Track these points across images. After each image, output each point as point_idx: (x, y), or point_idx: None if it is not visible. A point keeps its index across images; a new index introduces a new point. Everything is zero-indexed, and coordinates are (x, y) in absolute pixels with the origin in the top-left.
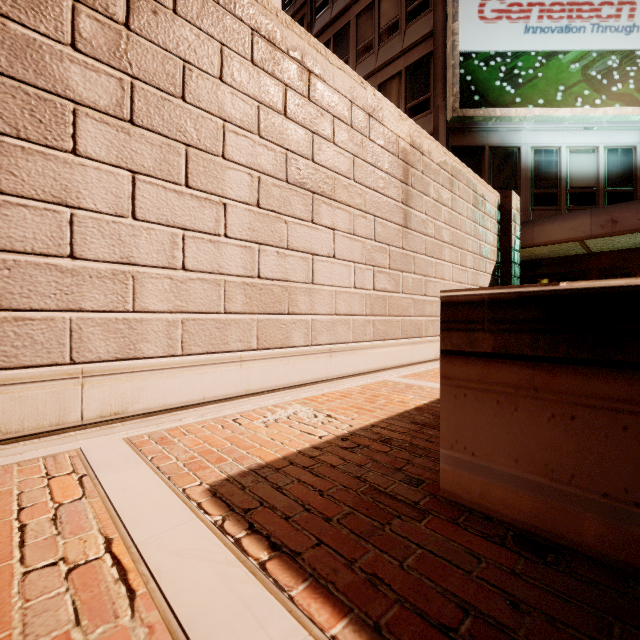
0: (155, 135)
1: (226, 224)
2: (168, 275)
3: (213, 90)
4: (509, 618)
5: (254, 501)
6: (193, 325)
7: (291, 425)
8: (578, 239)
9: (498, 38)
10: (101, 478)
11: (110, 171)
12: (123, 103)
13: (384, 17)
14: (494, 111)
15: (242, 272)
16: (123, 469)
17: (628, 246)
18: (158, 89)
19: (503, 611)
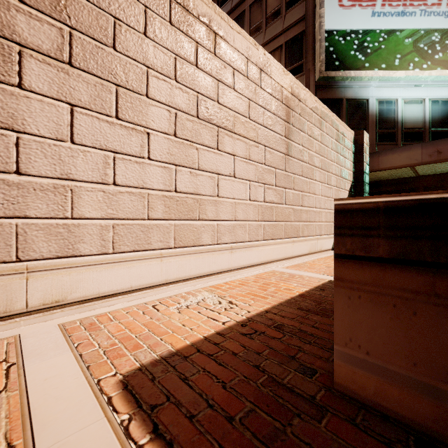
0: (90, 76)
1: (149, 149)
2: (101, 189)
3: (139, 43)
4: None
5: (161, 395)
6: (122, 229)
7: (200, 311)
8: (412, 165)
9: (352, 20)
10: (27, 367)
11: (51, 103)
12: (63, 48)
13: (270, 6)
14: (350, 73)
15: (162, 187)
16: (49, 357)
17: (446, 171)
18: (93, 39)
19: None
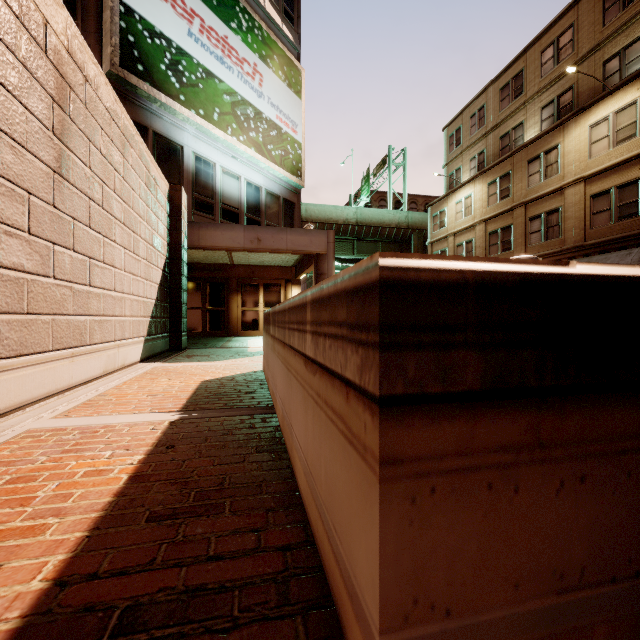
0: None
1: None
2: None
3: None
4: None
5: None
6: None
7: None
8: (235, 249)
9: (164, 19)
10: None
11: None
12: None
13: None
14: (160, 94)
15: None
16: None
17: (256, 263)
18: None
19: None
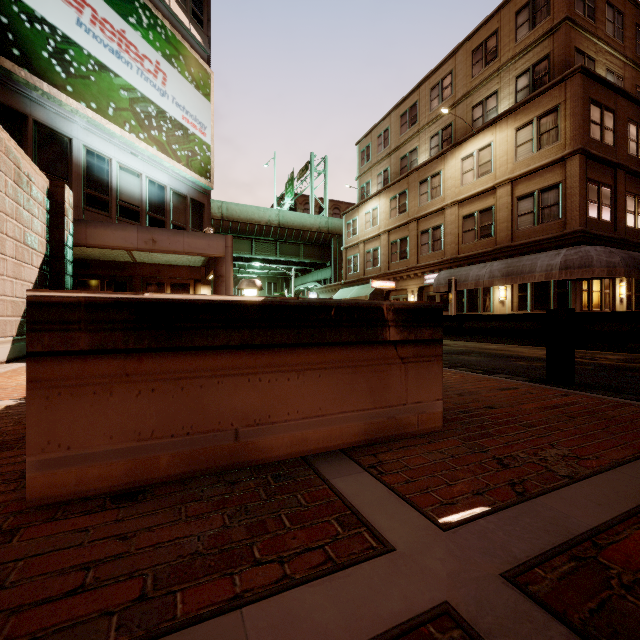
0: None
1: None
2: None
3: None
4: (122, 548)
5: None
6: None
7: None
8: (128, 249)
9: (46, 4)
10: None
11: None
12: None
13: None
14: (41, 83)
15: None
16: None
17: (162, 262)
18: None
19: (117, 547)
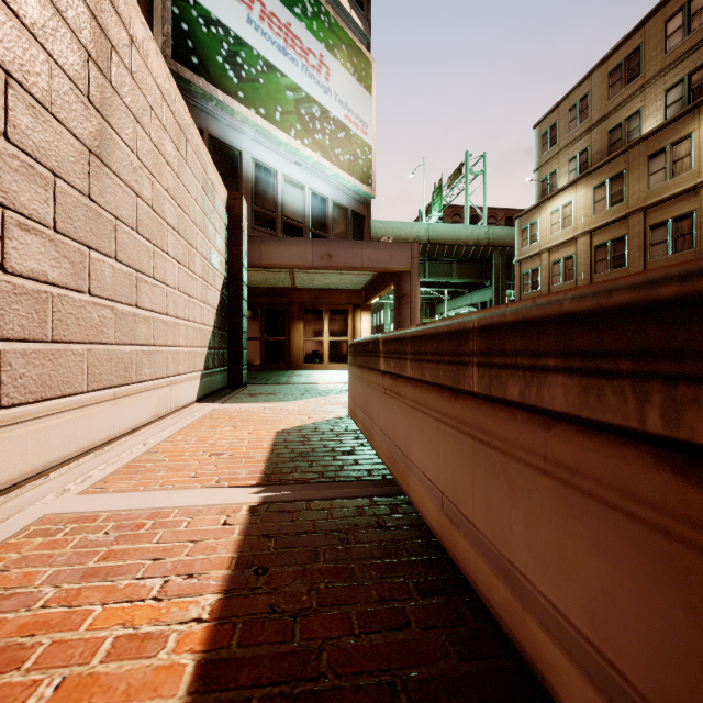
0: None
1: None
2: None
3: None
4: None
5: None
6: None
7: None
8: (302, 267)
9: (221, 4)
10: None
11: None
12: None
13: None
14: (216, 91)
15: None
16: None
17: (321, 286)
18: None
19: None
